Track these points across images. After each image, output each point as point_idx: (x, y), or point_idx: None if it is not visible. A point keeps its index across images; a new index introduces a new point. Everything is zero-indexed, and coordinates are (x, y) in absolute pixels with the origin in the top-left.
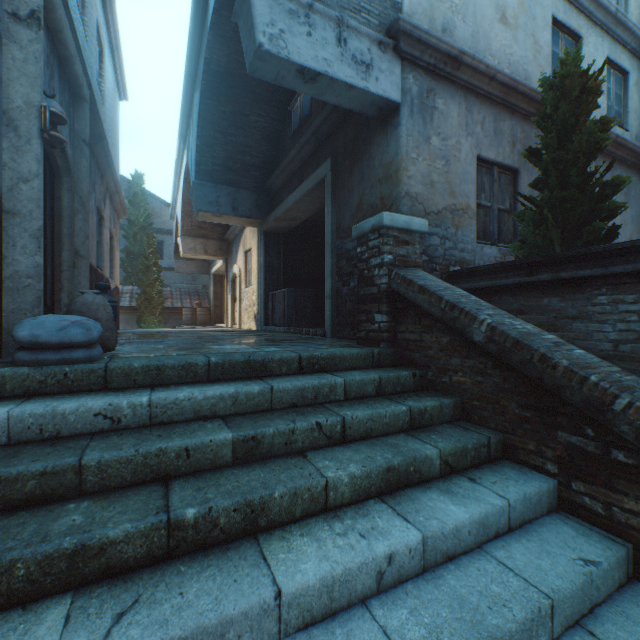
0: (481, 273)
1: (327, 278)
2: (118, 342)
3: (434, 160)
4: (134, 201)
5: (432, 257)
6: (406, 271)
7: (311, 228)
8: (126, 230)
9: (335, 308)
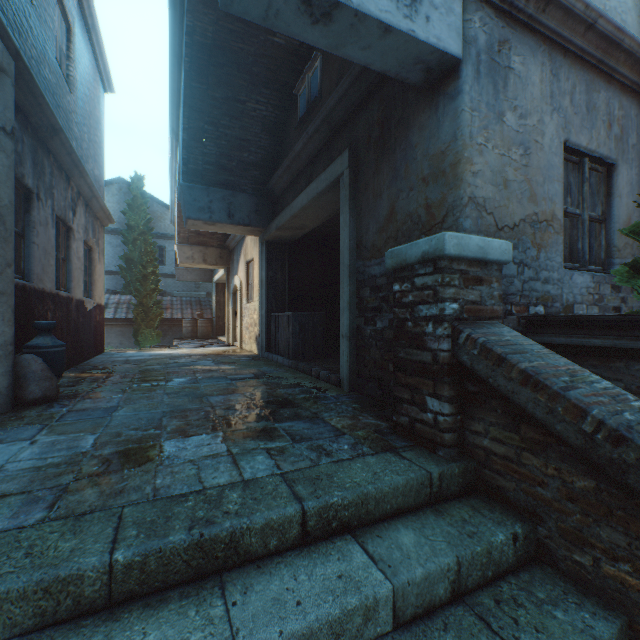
0: (594, 325)
1: (343, 311)
2: (47, 414)
3: (508, 147)
4: (133, 205)
5: (506, 294)
6: (484, 331)
7: (321, 236)
8: (125, 235)
9: (354, 352)
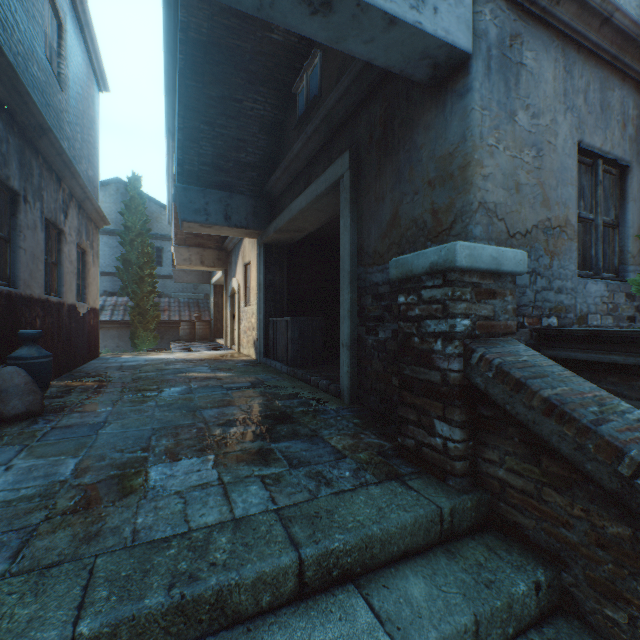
0: (615, 340)
1: (344, 319)
2: (29, 432)
3: (520, 148)
4: (131, 205)
5: (518, 305)
6: (499, 351)
7: (320, 238)
8: (122, 236)
9: (355, 362)
